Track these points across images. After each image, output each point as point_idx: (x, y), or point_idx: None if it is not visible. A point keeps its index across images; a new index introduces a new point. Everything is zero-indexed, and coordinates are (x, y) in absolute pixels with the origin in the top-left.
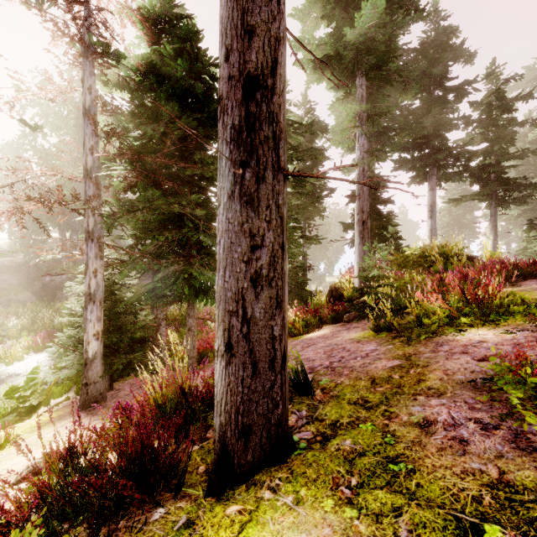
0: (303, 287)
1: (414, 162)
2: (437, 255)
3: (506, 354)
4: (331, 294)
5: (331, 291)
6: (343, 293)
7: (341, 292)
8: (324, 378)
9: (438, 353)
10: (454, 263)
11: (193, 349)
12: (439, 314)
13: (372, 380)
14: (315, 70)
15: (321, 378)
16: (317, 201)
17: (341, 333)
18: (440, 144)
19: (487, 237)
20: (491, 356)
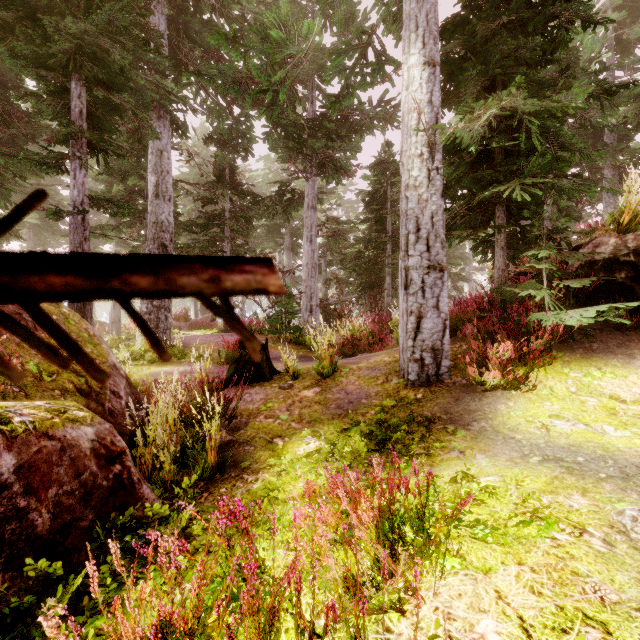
0: None
1: None
2: None
3: None
4: None
5: None
6: None
7: None
8: None
9: None
10: None
11: None
12: None
13: None
14: None
15: None
16: None
17: None
18: None
19: None
20: None
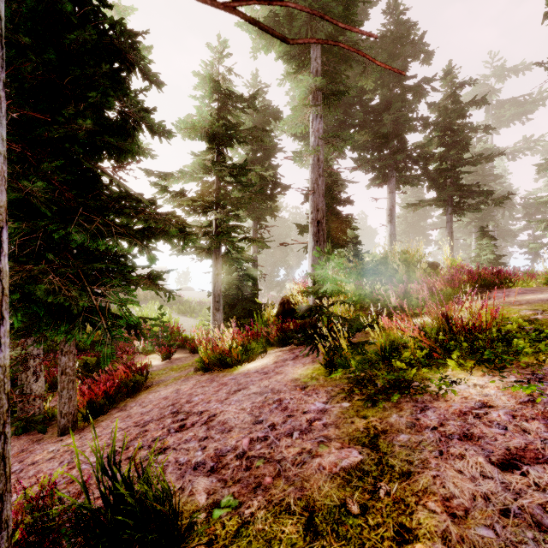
0: (252, 299)
1: (373, 161)
2: (399, 262)
3: (546, 451)
4: (283, 308)
5: (282, 304)
6: (295, 307)
7: (293, 305)
8: (226, 497)
9: (423, 435)
10: (417, 271)
11: (69, 401)
12: (412, 346)
13: (308, 516)
14: (262, 34)
15: (222, 496)
16: (270, 199)
17: (285, 367)
18: (400, 144)
19: (439, 244)
20: (519, 453)
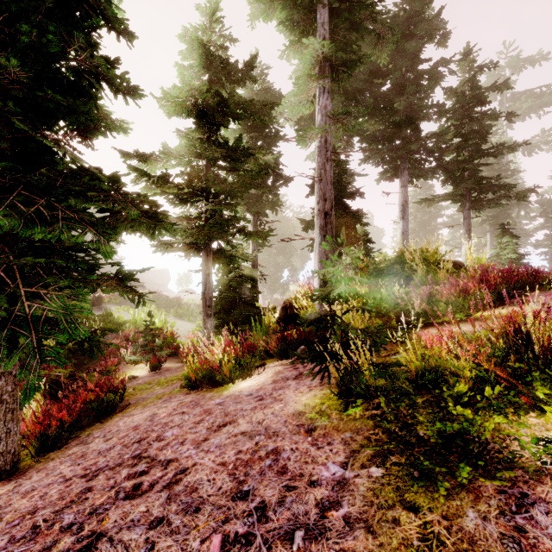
0: (250, 302)
1: (385, 152)
2: (419, 261)
3: None
4: (285, 313)
5: (284, 309)
6: (299, 313)
7: (297, 310)
8: None
9: None
10: (439, 271)
11: (6, 436)
12: (464, 374)
13: None
14: None
15: None
16: (271, 192)
17: (286, 390)
18: (414, 133)
19: (449, 244)
20: None
